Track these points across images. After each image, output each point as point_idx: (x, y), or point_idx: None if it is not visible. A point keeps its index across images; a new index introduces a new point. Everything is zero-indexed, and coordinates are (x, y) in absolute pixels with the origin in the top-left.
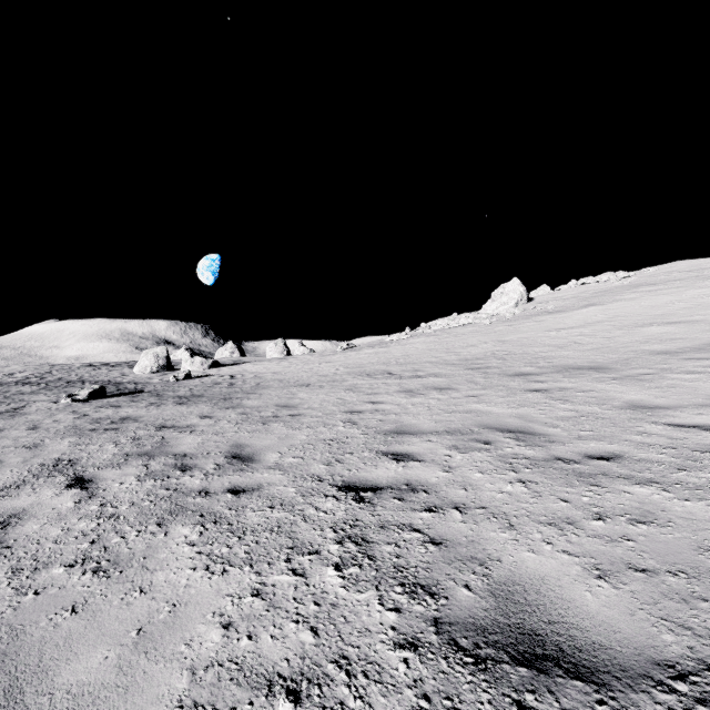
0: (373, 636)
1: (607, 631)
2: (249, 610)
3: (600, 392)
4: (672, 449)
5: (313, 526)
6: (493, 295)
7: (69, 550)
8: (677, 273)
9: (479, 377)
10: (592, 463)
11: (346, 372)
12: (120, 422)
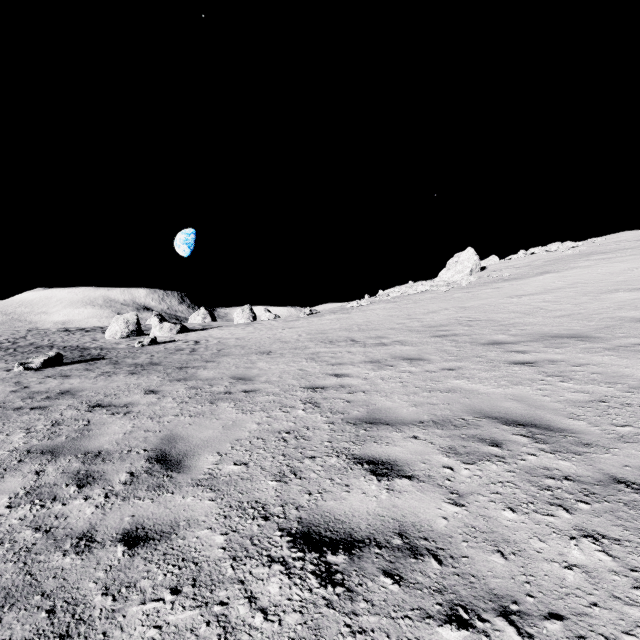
0: None
1: None
2: None
3: (601, 366)
4: None
5: None
6: (448, 264)
7: None
8: (625, 242)
9: (450, 346)
10: None
11: (309, 338)
12: (55, 397)
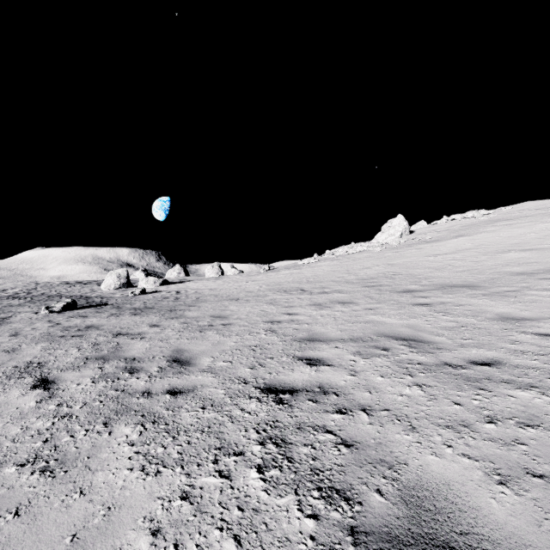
0: (293, 546)
1: (518, 545)
2: (177, 515)
3: (474, 306)
4: (543, 356)
5: (238, 427)
6: (382, 228)
7: (23, 449)
8: (527, 211)
9: (374, 293)
10: (477, 368)
11: (268, 288)
12: (85, 329)
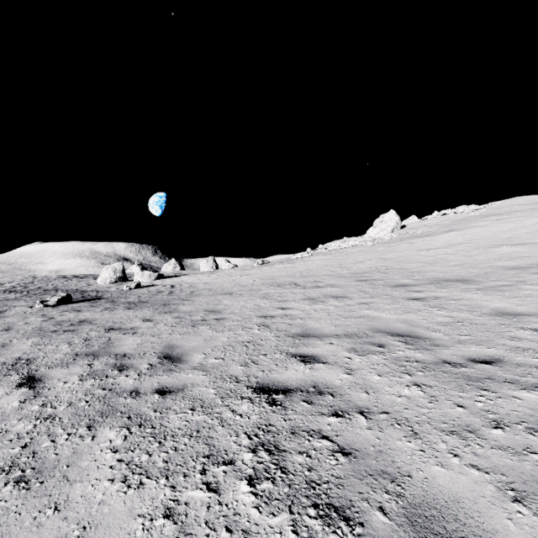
0: None
1: None
2: (158, 537)
3: (469, 300)
4: None
5: (229, 431)
6: (374, 223)
7: None
8: (517, 206)
9: (368, 288)
10: (477, 366)
11: (261, 283)
12: (78, 324)
